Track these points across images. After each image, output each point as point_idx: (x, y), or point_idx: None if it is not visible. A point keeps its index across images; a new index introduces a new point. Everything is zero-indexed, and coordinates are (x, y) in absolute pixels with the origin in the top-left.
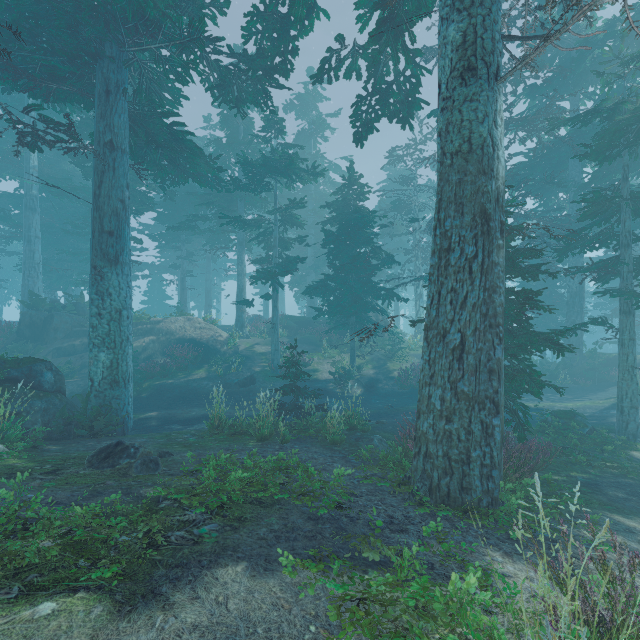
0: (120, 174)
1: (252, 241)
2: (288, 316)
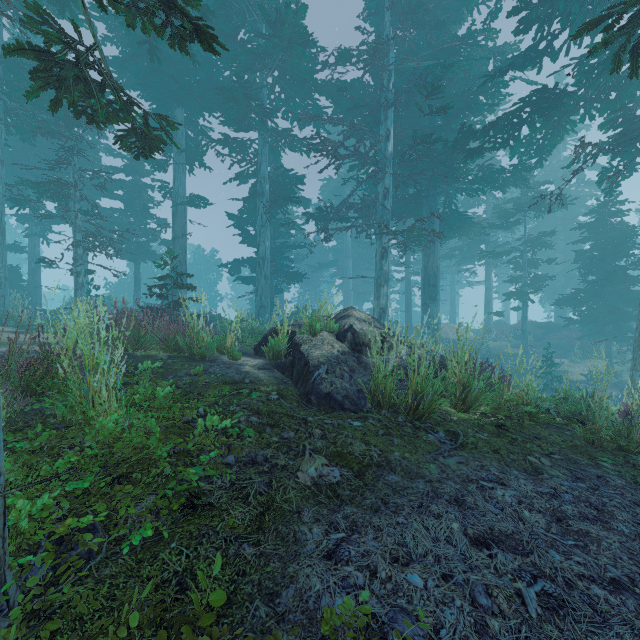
0: (436, 253)
1: (498, 259)
2: (533, 322)
